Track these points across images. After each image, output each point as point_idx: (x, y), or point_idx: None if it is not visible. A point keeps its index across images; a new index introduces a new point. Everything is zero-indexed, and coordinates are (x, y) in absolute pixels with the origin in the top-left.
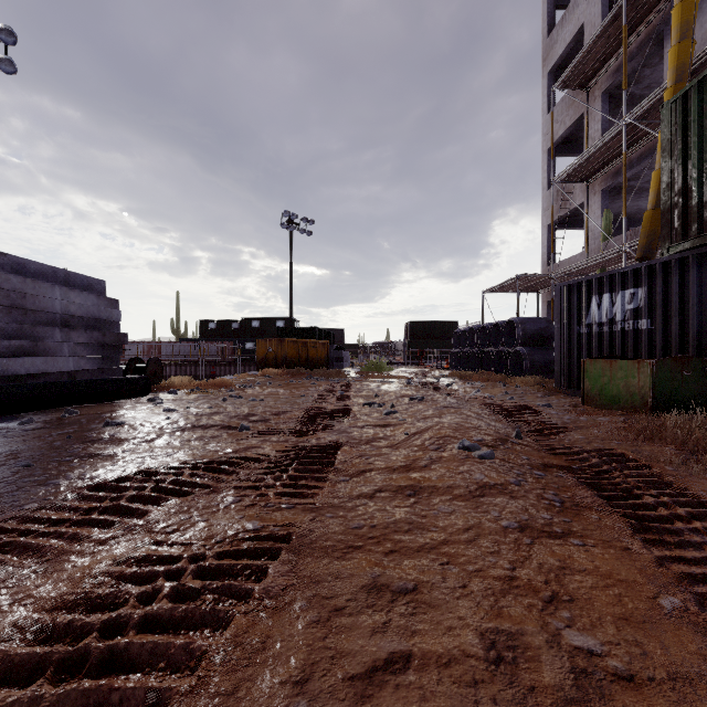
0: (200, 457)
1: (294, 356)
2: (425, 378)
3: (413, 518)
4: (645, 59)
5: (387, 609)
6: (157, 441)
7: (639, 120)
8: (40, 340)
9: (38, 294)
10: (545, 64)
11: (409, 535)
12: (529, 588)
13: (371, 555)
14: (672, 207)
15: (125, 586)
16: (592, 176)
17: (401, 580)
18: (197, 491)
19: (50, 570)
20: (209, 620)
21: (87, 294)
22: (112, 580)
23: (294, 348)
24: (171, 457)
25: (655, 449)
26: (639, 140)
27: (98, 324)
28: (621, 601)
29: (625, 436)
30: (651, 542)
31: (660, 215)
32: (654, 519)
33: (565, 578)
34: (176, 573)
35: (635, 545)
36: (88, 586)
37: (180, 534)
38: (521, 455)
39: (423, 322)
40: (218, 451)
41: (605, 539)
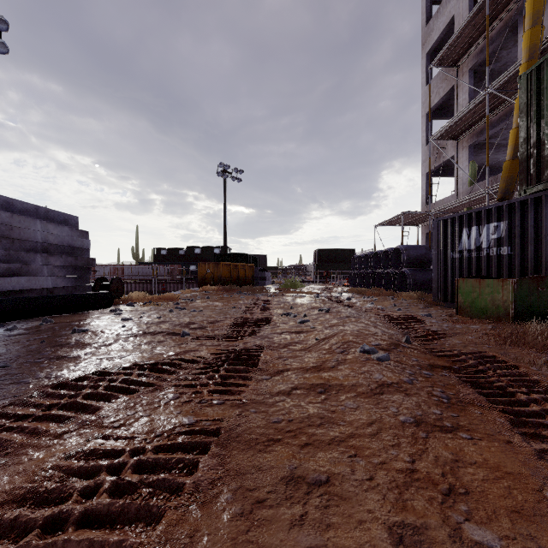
0: (148, 359)
1: (227, 276)
2: (330, 293)
3: (324, 413)
4: (503, 42)
5: (303, 501)
6: (114, 345)
7: (498, 90)
8: (24, 263)
9: (22, 226)
10: (423, 48)
11: (321, 428)
12: (428, 480)
13: (289, 447)
14: (528, 157)
15: (72, 479)
16: (461, 134)
17: (315, 472)
18: (143, 388)
19: (8, 463)
20: (143, 515)
21: (63, 227)
22: (61, 473)
23: (227, 270)
24: (124, 359)
25: (520, 351)
26: (498, 106)
27: (72, 250)
28: (511, 494)
29: (494, 341)
30: (528, 436)
31: (516, 165)
32: (528, 414)
33: (459, 470)
34: (117, 467)
35: (516, 438)
36: (40, 478)
37: (125, 428)
38: (411, 357)
39: (328, 249)
40: (162, 354)
41: (489, 433)
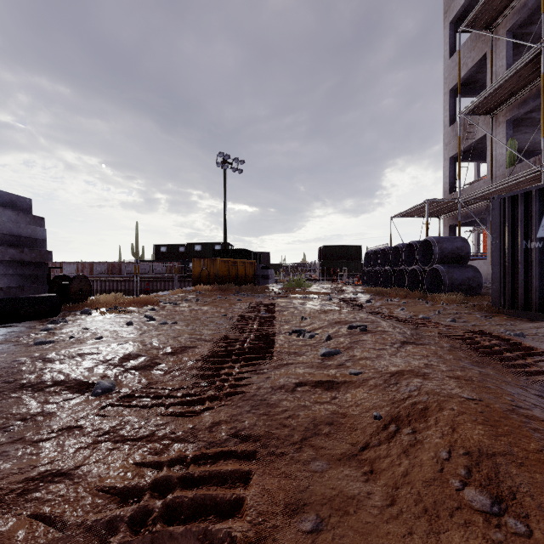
0: None
1: (225, 273)
2: (343, 294)
3: None
4: None
5: None
6: None
7: None
8: None
9: None
10: (446, 16)
11: None
12: None
13: None
14: None
15: None
16: (497, 108)
17: None
18: None
19: None
20: None
21: (2, 209)
22: None
23: (225, 267)
24: None
25: None
26: None
27: (17, 241)
28: None
29: None
30: None
31: None
32: None
33: None
34: None
35: None
36: None
37: None
38: None
39: (334, 246)
40: None
41: None
